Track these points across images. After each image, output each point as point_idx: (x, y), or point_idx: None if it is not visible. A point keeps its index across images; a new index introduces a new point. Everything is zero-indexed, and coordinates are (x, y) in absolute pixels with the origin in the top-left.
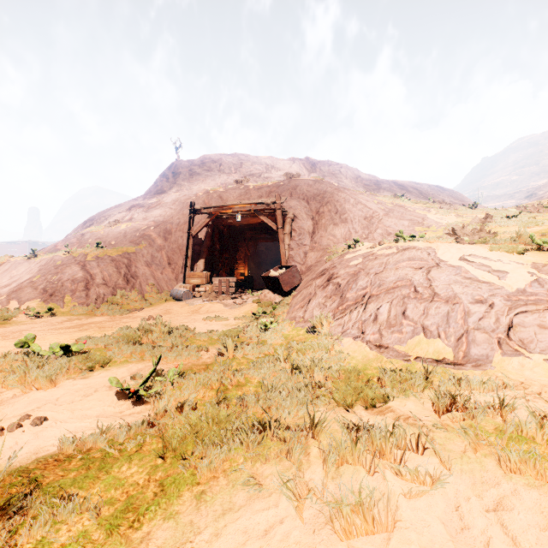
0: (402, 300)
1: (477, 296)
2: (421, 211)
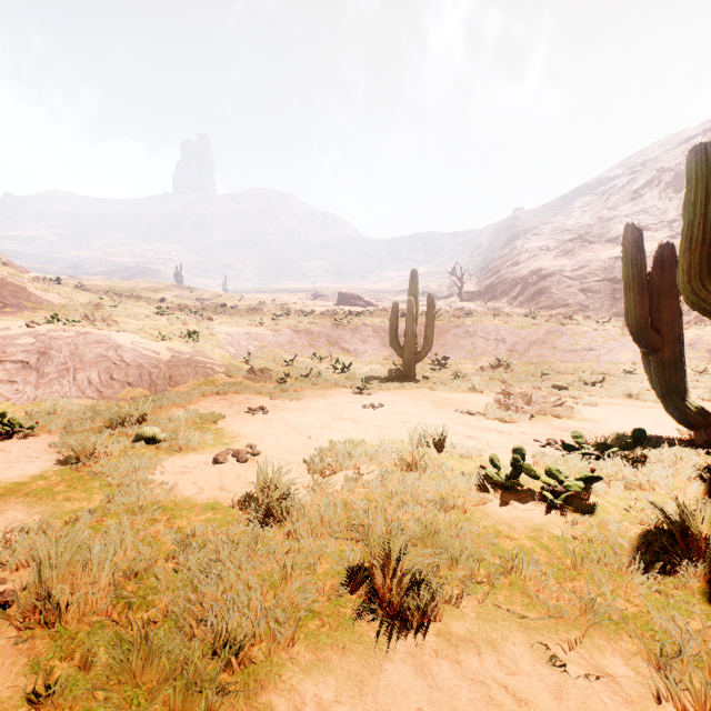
0: (107, 369)
1: (153, 364)
2: (16, 281)
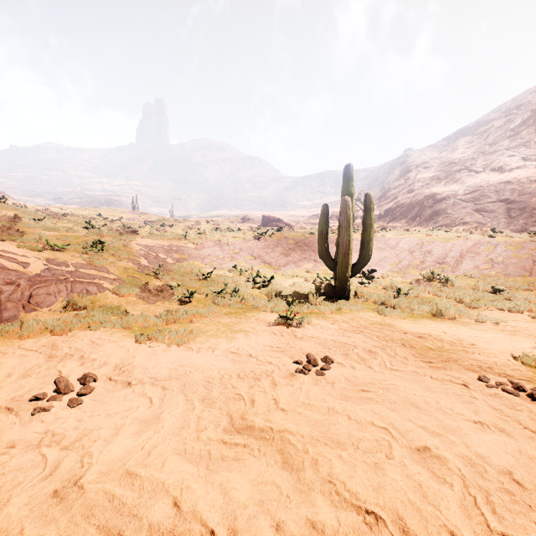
0: None
1: (8, 279)
2: None
